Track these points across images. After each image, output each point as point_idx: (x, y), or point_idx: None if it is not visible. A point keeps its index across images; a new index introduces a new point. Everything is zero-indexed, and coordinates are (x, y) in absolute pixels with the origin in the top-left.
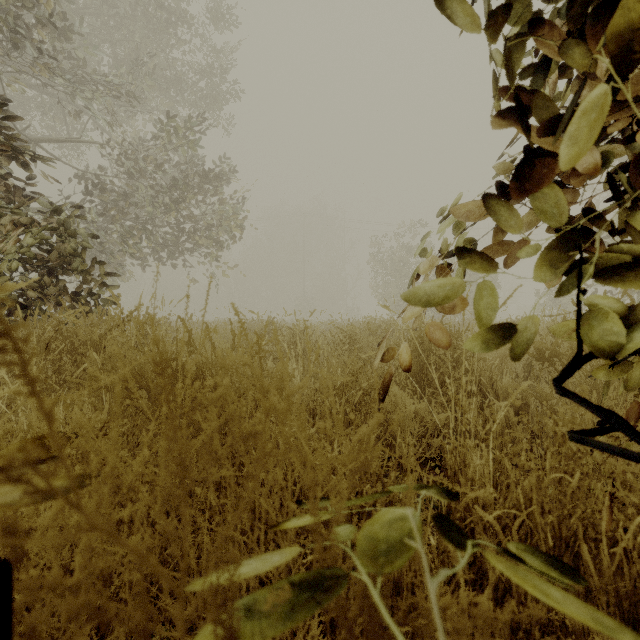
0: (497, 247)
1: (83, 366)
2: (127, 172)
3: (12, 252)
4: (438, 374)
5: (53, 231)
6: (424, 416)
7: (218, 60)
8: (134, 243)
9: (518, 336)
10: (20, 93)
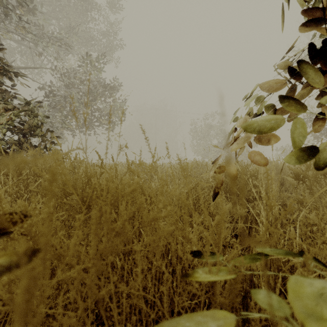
0: (285, 109)
1: (39, 181)
2: (65, 85)
3: (3, 123)
4: (236, 188)
5: (26, 114)
6: (232, 211)
7: (112, 28)
8: (68, 122)
9: (322, 156)
10: (10, 45)
